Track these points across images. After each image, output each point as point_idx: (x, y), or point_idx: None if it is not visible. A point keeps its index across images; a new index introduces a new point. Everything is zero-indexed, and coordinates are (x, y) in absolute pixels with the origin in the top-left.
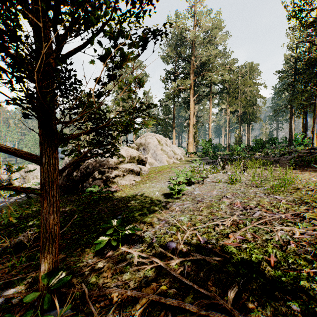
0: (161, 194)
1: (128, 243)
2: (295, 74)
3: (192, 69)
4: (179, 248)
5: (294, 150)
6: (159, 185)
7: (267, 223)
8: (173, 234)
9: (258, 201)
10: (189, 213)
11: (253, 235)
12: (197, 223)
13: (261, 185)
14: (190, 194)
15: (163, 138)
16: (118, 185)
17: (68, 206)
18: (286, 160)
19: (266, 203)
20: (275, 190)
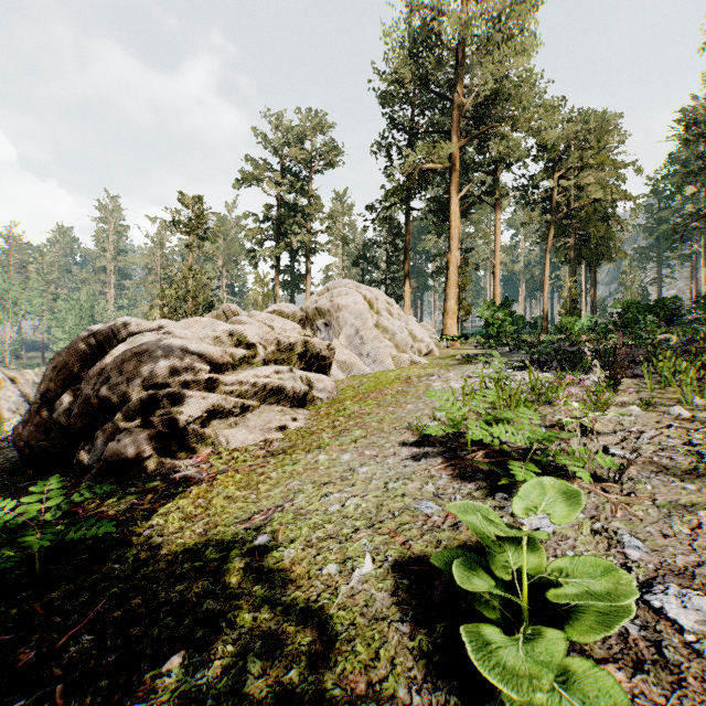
0: (393, 583)
1: None
2: None
3: (455, 119)
4: None
5: None
6: (374, 467)
7: None
8: None
9: None
10: None
11: None
12: None
13: None
14: (655, 646)
15: (381, 296)
16: (216, 451)
17: None
18: None
19: None
20: None
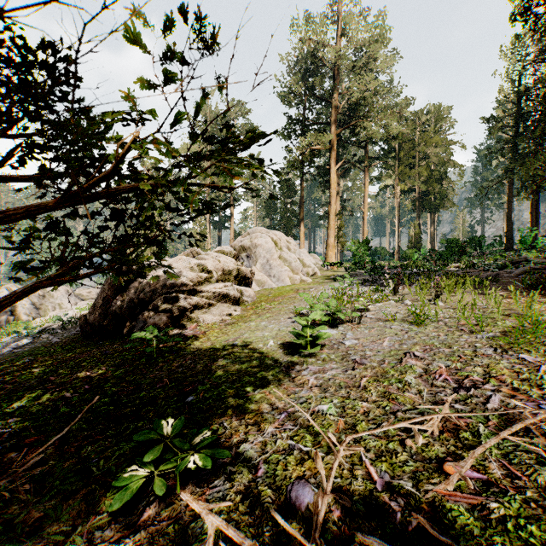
0: (279, 346)
1: (199, 478)
2: (518, 124)
3: (334, 114)
4: (322, 507)
5: (523, 258)
6: (275, 325)
7: (530, 429)
8: (305, 454)
9: (486, 367)
10: (338, 394)
11: (507, 468)
12: (360, 422)
13: (481, 329)
14: (338, 347)
15: (283, 237)
16: (199, 325)
17: (97, 367)
18: (510, 276)
19: (507, 373)
20: (519, 343)
